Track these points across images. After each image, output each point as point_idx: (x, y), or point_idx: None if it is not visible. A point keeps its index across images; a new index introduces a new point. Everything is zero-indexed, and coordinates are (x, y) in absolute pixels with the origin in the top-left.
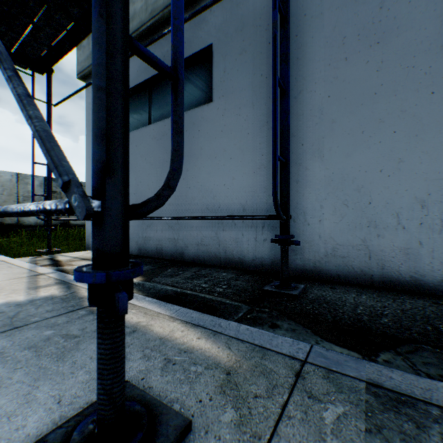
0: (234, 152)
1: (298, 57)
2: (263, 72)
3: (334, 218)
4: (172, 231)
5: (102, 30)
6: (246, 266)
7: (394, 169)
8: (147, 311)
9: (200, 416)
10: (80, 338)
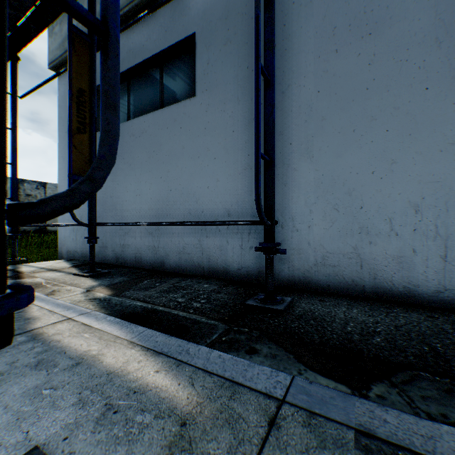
0: (218, 152)
1: (286, 49)
2: (249, 64)
3: (324, 224)
4: (151, 238)
5: None
6: (231, 277)
7: (386, 171)
8: (104, 334)
9: None
10: (4, 376)
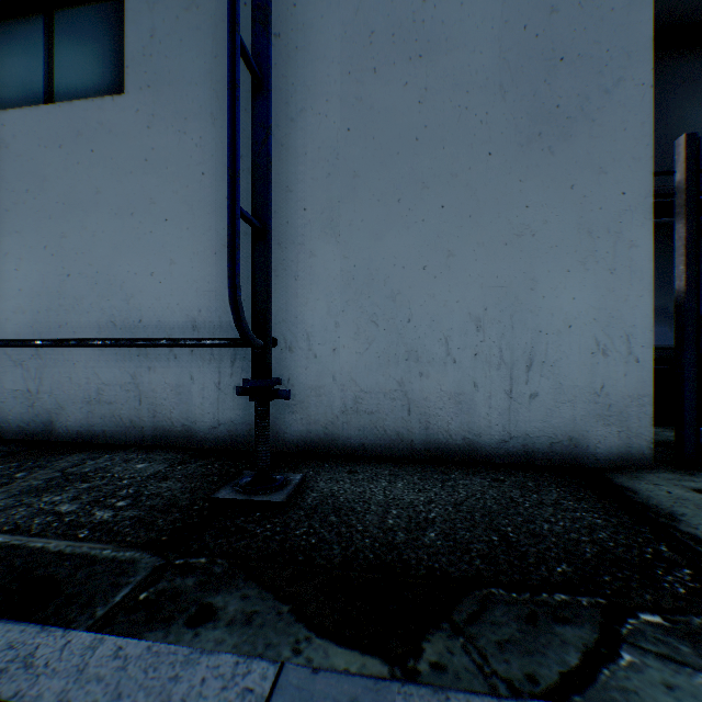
0: (173, 208)
1: (298, 47)
2: None
3: (357, 345)
4: (22, 374)
5: None
6: (200, 442)
7: (443, 267)
8: None
9: None
10: None
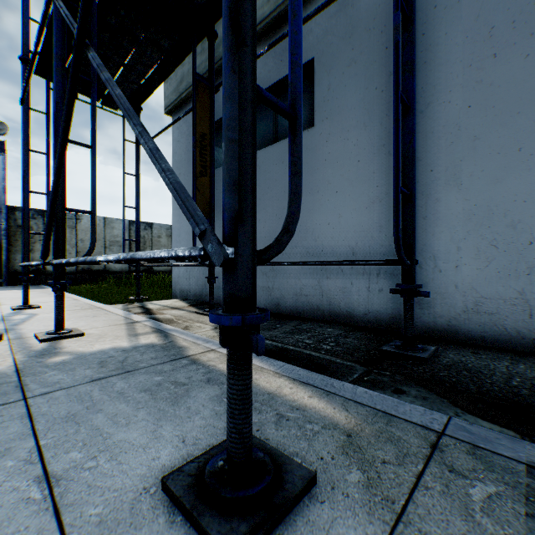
0: (340, 184)
1: (425, 61)
2: (378, 84)
3: (477, 263)
4: (265, 279)
5: (234, 85)
6: (356, 322)
7: None
8: None
9: (324, 472)
10: (188, 386)
